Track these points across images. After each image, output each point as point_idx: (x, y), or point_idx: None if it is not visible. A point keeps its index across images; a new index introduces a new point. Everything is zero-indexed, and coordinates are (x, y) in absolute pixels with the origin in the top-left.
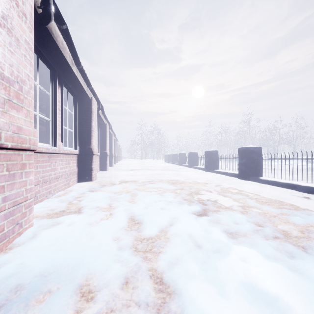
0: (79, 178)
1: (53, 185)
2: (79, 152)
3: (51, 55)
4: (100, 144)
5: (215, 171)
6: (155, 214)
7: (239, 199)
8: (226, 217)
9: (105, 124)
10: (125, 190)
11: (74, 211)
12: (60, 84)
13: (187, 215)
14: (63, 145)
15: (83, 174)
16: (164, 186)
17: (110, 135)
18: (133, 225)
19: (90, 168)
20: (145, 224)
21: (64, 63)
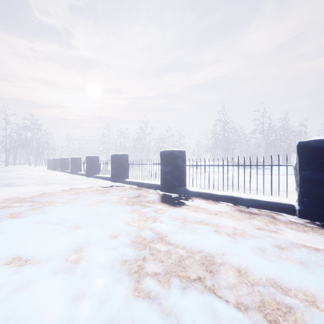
0: None
1: None
2: None
3: None
4: None
5: (127, 182)
6: None
7: (222, 252)
8: None
9: None
10: None
11: None
12: None
13: None
14: None
15: None
16: (32, 245)
17: None
18: None
19: None
20: None
21: None
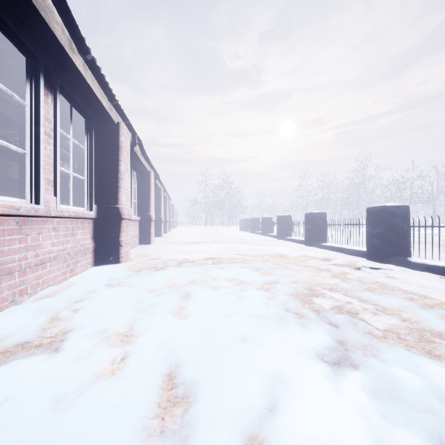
0: (98, 259)
1: (31, 278)
2: (96, 214)
3: (25, 26)
4: (140, 204)
5: (323, 246)
6: (228, 364)
7: (399, 309)
8: (410, 376)
9: (148, 172)
10: (172, 284)
11: (49, 344)
12: (50, 89)
13: (308, 368)
14: (58, 202)
15: (104, 252)
16: (242, 276)
17: (158, 189)
18: (170, 408)
19: (116, 242)
20: (203, 409)
21: (54, 45)
